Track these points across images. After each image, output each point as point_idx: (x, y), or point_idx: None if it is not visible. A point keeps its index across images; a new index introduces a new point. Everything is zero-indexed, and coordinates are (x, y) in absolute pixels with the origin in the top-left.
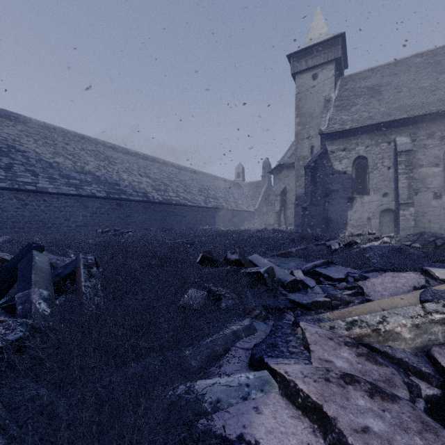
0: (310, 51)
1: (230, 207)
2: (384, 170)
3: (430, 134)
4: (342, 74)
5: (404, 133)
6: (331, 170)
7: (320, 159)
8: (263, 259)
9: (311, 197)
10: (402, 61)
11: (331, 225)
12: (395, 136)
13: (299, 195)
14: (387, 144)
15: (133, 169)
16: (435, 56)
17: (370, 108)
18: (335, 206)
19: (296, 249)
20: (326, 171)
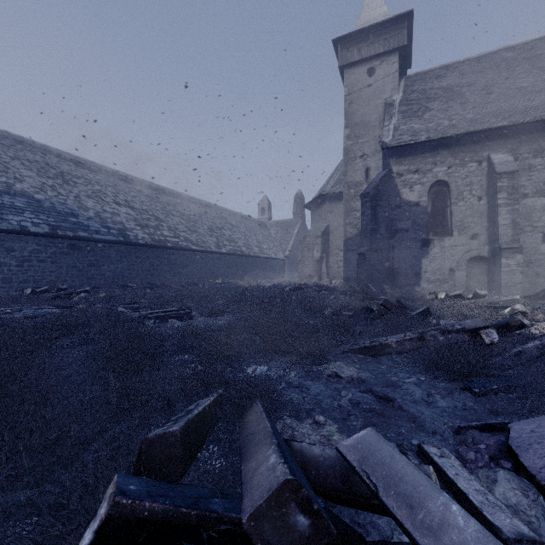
0: (365, 36)
1: (252, 253)
2: (474, 201)
3: (537, 150)
4: (405, 73)
5: (501, 148)
6: (398, 200)
7: (383, 184)
8: (431, 492)
9: (372, 239)
10: (487, 56)
11: (398, 279)
12: (489, 153)
13: (349, 236)
14: (477, 165)
15: (107, 194)
16: (532, 50)
17: (450, 114)
18: (404, 251)
19: (398, 340)
20: (391, 201)
